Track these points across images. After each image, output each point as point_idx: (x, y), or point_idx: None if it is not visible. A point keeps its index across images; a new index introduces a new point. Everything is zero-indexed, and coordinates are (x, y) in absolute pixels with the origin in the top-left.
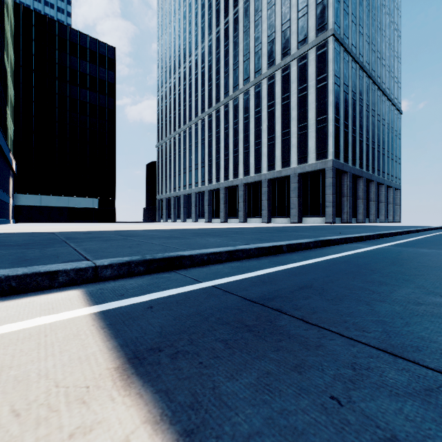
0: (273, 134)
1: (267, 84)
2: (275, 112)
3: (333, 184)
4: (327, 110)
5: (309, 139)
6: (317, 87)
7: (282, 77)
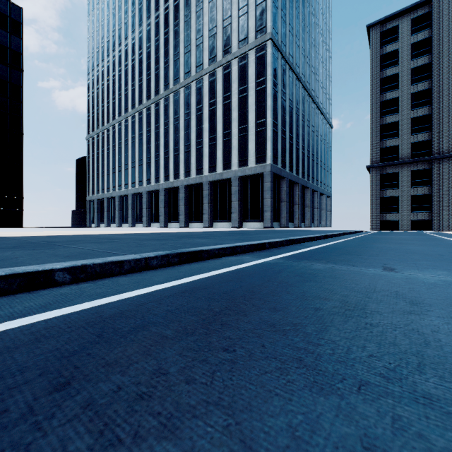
0: (214, 134)
1: (209, 81)
2: (217, 111)
3: (271, 189)
4: (265, 114)
5: (249, 142)
6: (256, 89)
7: (223, 75)
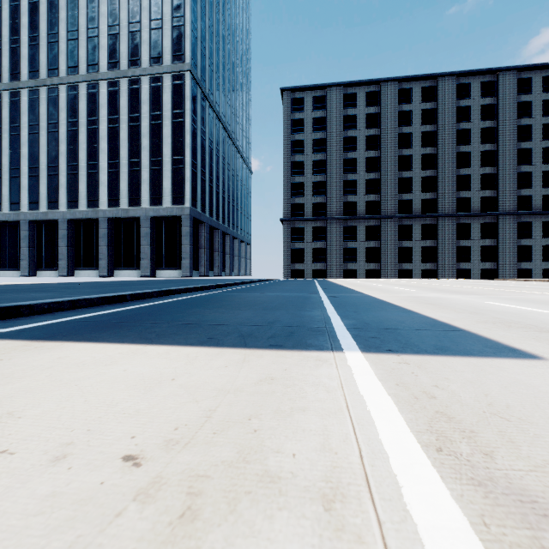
0: (116, 159)
1: (108, 90)
2: (120, 131)
3: (190, 234)
4: (184, 151)
5: (164, 178)
6: (173, 121)
7: (129, 89)
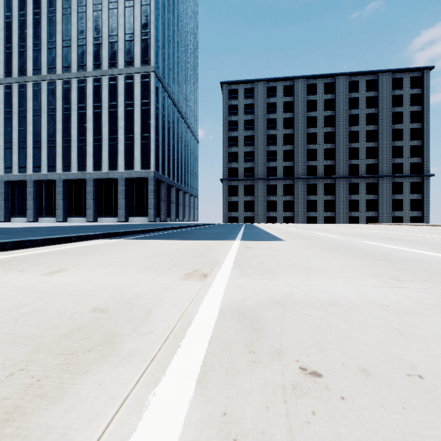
0: (100, 135)
1: (93, 84)
2: (103, 115)
3: (154, 191)
4: (150, 130)
5: (135, 150)
6: (142, 108)
7: (109, 84)
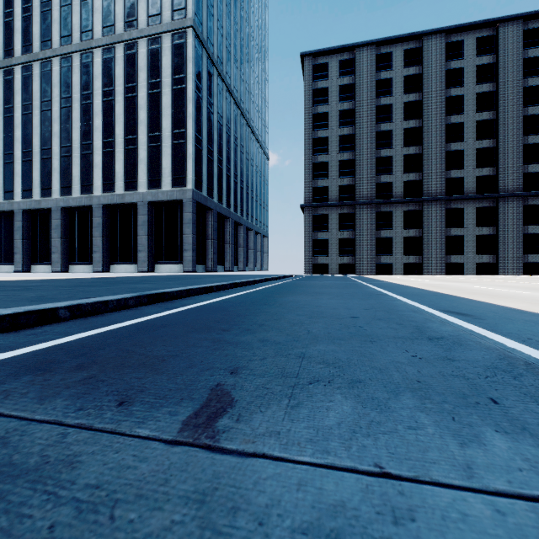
0: (111, 137)
1: (102, 58)
2: (116, 105)
3: (193, 221)
4: (185, 123)
5: (163, 157)
6: (174, 88)
7: (125, 55)
